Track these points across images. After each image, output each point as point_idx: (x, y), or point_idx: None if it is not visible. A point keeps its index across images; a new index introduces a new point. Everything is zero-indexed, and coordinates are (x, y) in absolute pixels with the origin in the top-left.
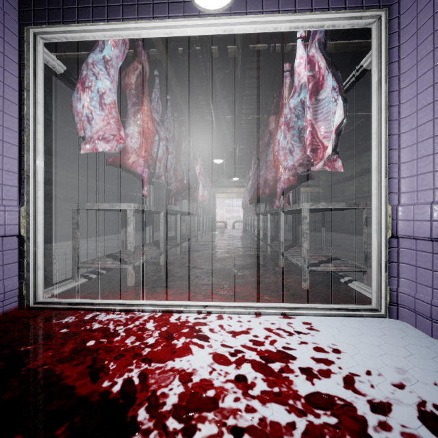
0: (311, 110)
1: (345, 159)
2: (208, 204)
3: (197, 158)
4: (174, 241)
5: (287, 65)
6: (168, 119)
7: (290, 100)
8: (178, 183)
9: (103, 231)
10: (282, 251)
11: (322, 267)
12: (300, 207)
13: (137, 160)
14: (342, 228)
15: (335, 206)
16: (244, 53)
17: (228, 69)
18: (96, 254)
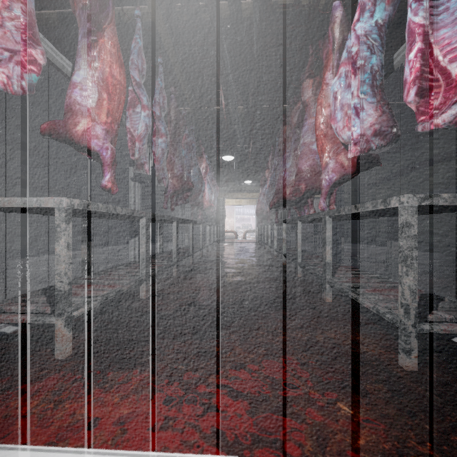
0: (423, 5)
1: None
2: (216, 212)
3: (202, 154)
4: (169, 259)
5: None
6: (160, 89)
7: (354, 24)
8: (176, 181)
9: None
10: (330, 278)
11: (443, 325)
12: (392, 205)
13: (93, 128)
14: (371, 239)
15: None
16: None
17: (242, 35)
18: None
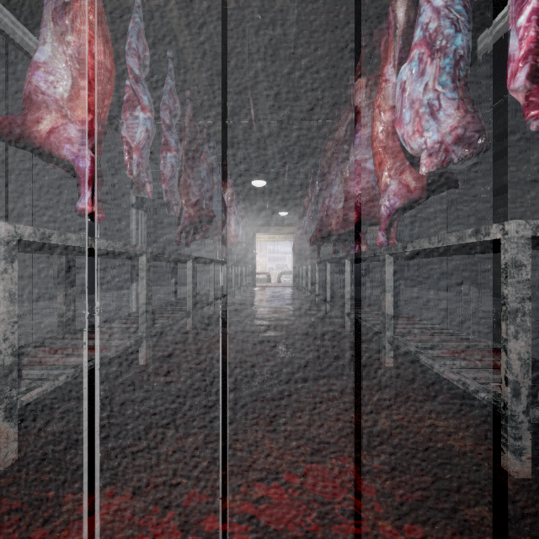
0: None
1: None
2: (245, 249)
3: (227, 177)
4: (183, 308)
5: None
6: (169, 90)
7: None
8: (192, 209)
9: (89, 288)
10: (391, 335)
11: None
12: (490, 236)
13: (65, 127)
14: (429, 283)
15: None
16: None
17: (276, 28)
18: (37, 333)
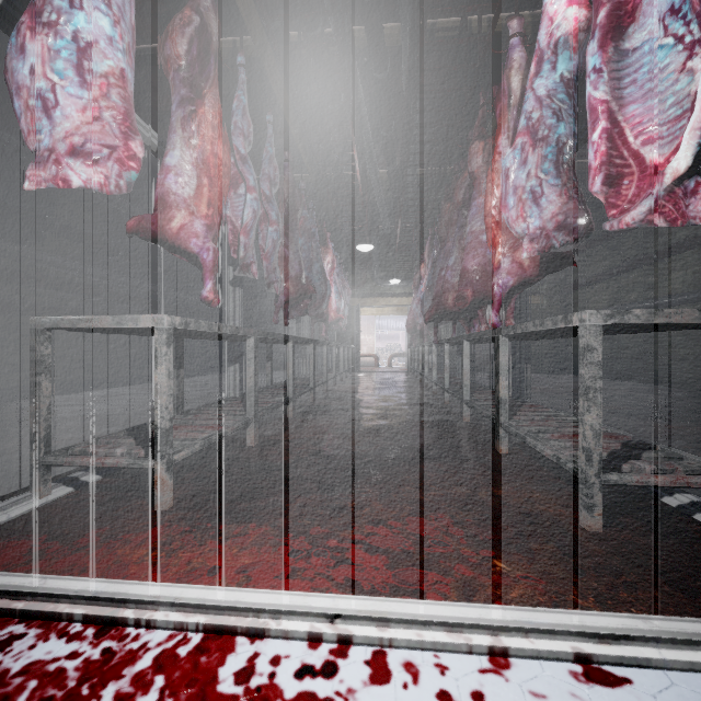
0: (608, 73)
1: (592, 243)
2: (347, 326)
3: (327, 242)
4: (282, 394)
5: (515, 22)
6: (269, 158)
7: (532, 80)
8: (291, 284)
9: None
10: (505, 420)
11: (635, 475)
12: (573, 323)
13: (191, 223)
14: None
15: (672, 319)
16: (418, 20)
17: (385, 72)
18: (134, 417)
